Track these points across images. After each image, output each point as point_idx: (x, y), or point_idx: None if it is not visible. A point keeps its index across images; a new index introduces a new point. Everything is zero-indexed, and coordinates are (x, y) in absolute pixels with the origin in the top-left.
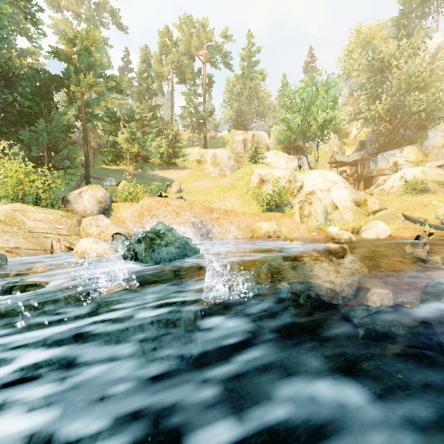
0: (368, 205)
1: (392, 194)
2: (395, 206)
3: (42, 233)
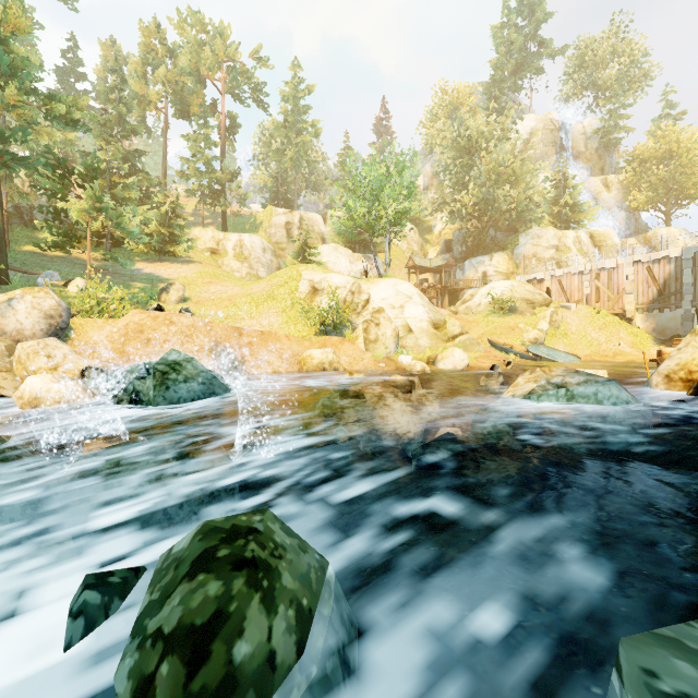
0: (447, 328)
1: (479, 314)
2: (481, 329)
3: None
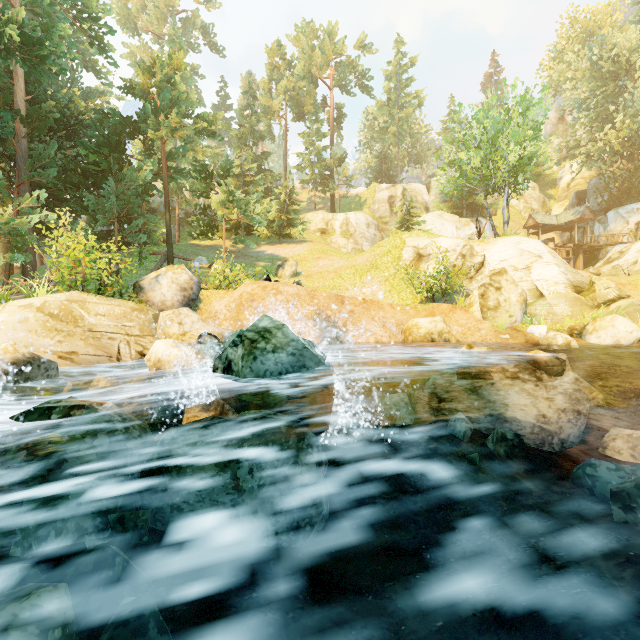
0: (596, 291)
1: (635, 274)
2: None
3: (106, 333)
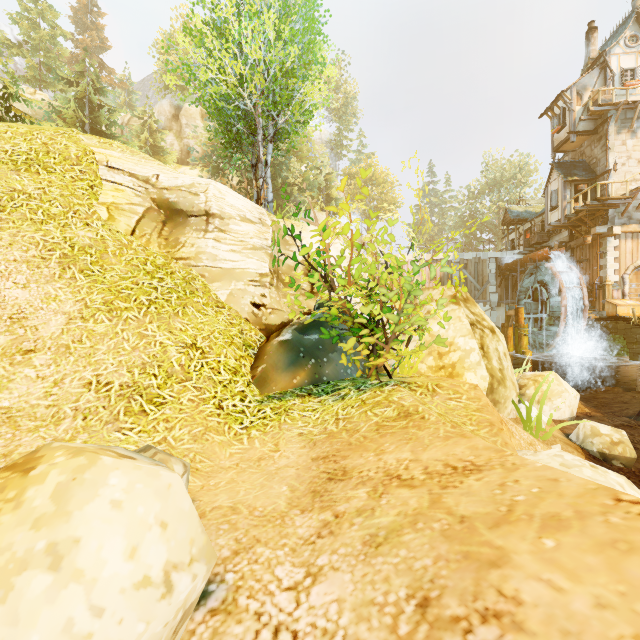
0: None
1: None
2: None
3: None
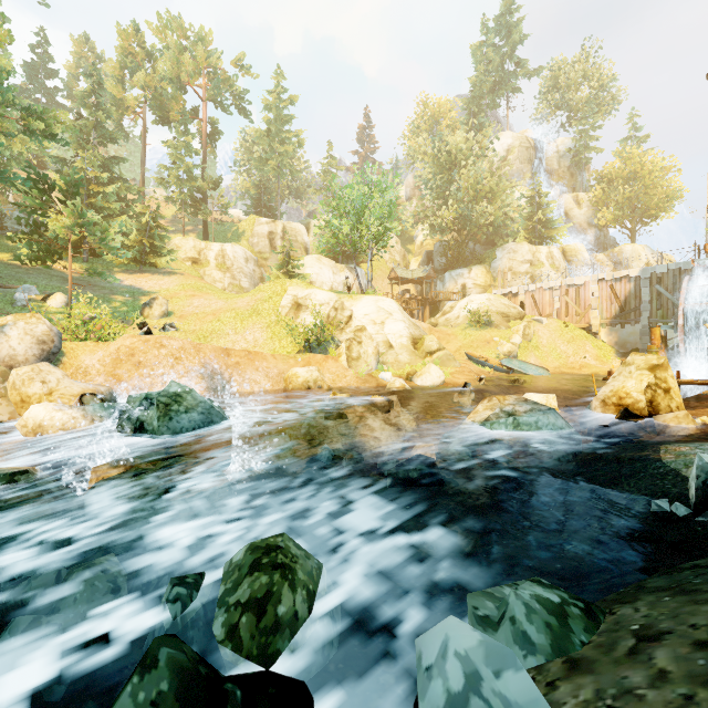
0: (426, 344)
1: (457, 326)
2: (459, 342)
3: None
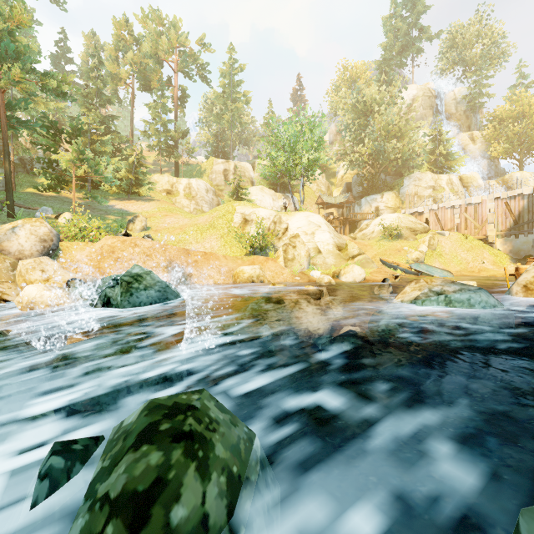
0: (348, 250)
1: (372, 239)
2: (374, 251)
3: None
